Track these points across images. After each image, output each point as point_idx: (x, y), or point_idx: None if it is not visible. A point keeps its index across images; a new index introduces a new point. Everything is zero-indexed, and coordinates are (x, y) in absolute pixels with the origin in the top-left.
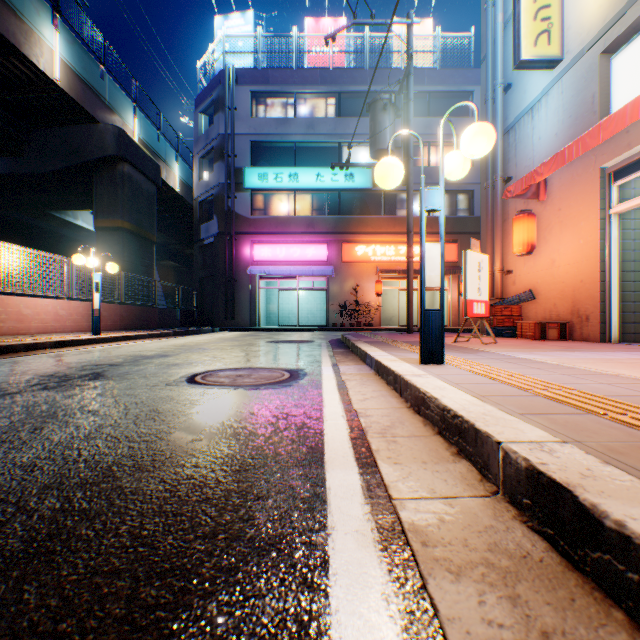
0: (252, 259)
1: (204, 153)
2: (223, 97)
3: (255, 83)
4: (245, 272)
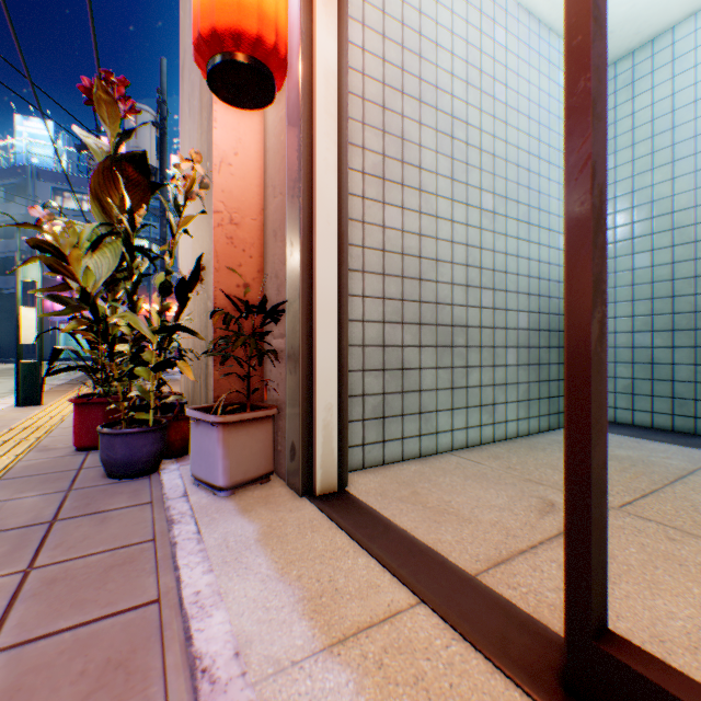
0: (54, 309)
1: (4, 220)
2: (26, 186)
3: (57, 181)
4: (48, 318)
